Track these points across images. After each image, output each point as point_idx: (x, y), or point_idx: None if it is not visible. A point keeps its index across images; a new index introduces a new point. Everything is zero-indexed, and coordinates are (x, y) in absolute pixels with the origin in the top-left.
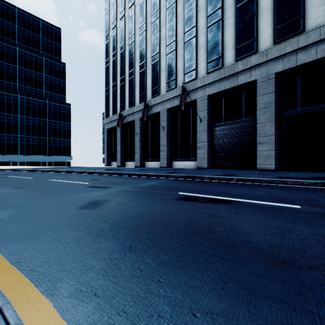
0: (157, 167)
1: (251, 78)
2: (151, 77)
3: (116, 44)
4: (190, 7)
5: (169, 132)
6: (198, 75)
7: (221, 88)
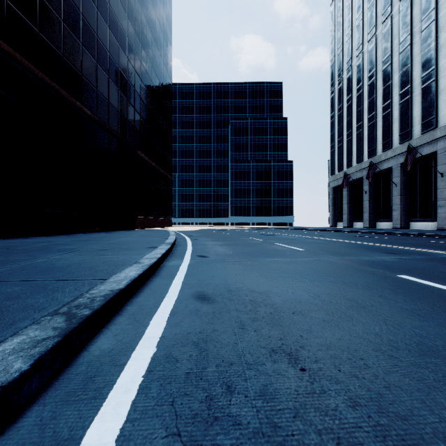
0: (390, 228)
1: None
2: (381, 129)
3: (341, 97)
4: (428, 48)
5: (403, 189)
6: (438, 124)
7: None
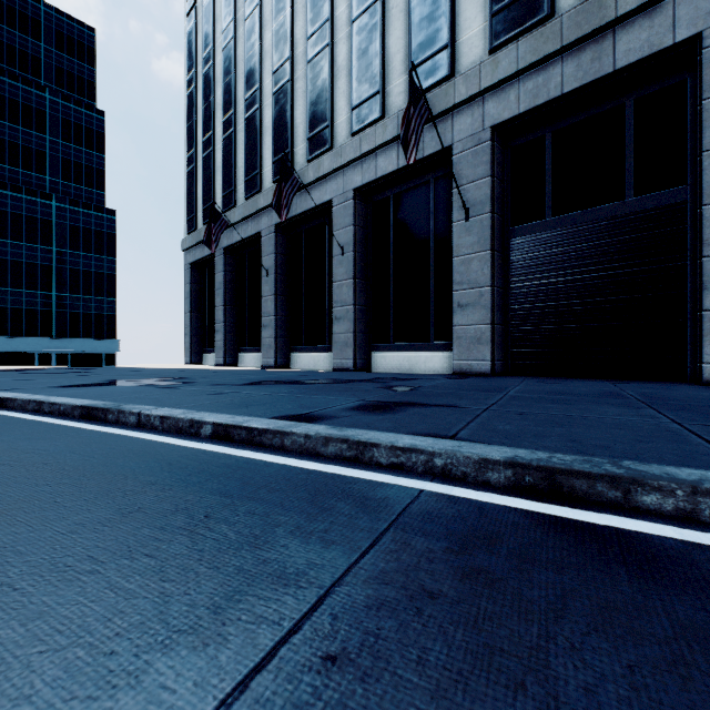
0: (324, 368)
1: (674, 32)
2: (305, 100)
3: (211, 26)
4: None
5: (360, 261)
6: (457, 66)
7: (544, 92)
